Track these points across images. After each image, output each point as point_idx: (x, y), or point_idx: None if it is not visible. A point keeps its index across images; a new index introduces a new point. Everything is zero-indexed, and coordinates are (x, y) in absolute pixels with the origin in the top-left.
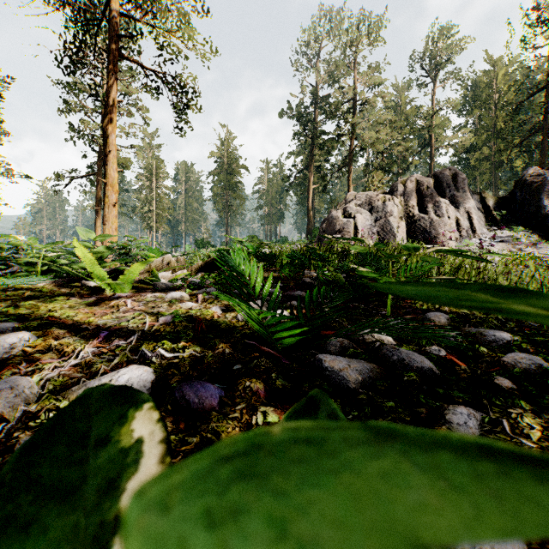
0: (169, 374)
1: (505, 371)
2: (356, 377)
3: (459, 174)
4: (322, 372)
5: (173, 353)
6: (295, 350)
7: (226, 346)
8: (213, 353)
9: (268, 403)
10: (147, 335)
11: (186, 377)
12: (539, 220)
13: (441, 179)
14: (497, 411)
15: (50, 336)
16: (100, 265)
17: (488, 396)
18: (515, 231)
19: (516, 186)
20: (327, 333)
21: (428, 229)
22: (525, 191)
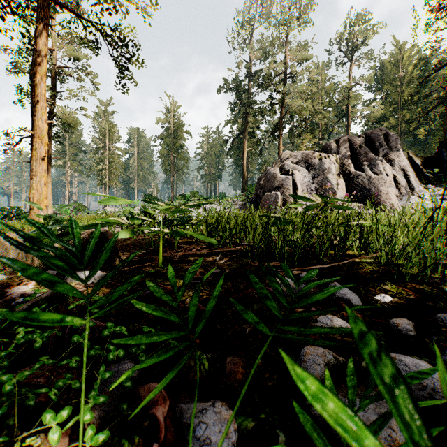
0: None
1: None
2: None
3: (390, 134)
4: None
5: None
6: None
7: None
8: None
9: None
10: None
11: None
12: None
13: (373, 139)
14: None
15: None
16: None
17: None
18: None
19: (442, 146)
20: None
21: (367, 186)
22: None
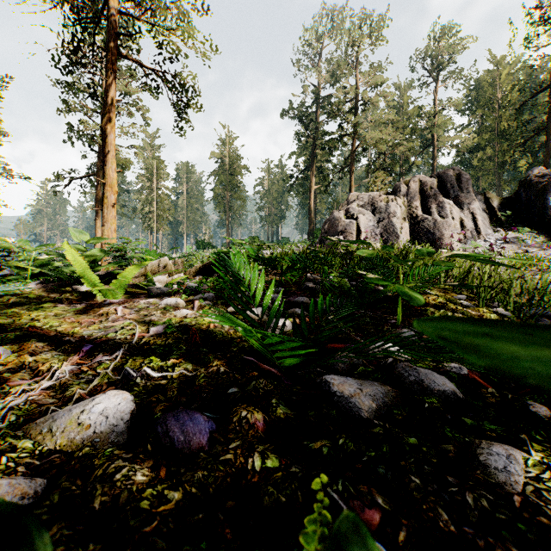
0: (153, 401)
1: (537, 394)
2: (369, 405)
3: (463, 174)
4: (330, 397)
5: (161, 373)
6: (298, 367)
7: (221, 364)
8: (206, 373)
9: (267, 439)
10: (134, 349)
11: (173, 404)
12: (545, 221)
13: (445, 179)
14: (538, 449)
15: (26, 351)
16: (93, 269)
17: (525, 429)
18: (521, 232)
19: (521, 186)
20: (333, 346)
21: (432, 230)
22: (530, 192)
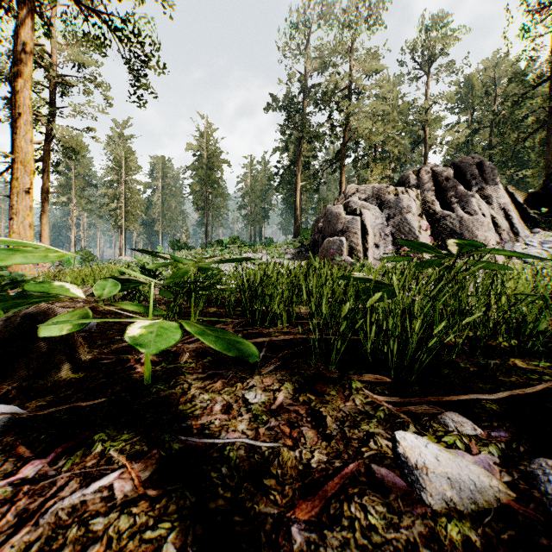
0: None
1: None
2: None
3: (486, 163)
4: None
5: None
6: None
7: None
8: None
9: None
10: None
11: None
12: None
13: (463, 169)
14: None
15: None
16: None
17: None
18: None
19: (550, 180)
20: None
21: (458, 230)
22: None
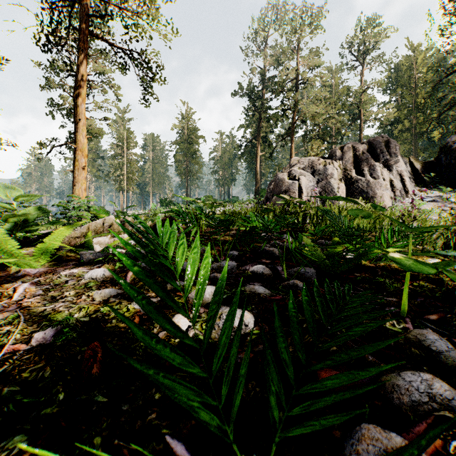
0: None
1: None
2: None
3: (391, 141)
4: None
5: None
6: None
7: None
8: None
9: None
10: None
11: None
12: None
13: (375, 146)
14: None
15: None
16: (23, 229)
17: None
18: (445, 191)
19: (441, 152)
20: None
21: (365, 190)
22: (450, 156)
